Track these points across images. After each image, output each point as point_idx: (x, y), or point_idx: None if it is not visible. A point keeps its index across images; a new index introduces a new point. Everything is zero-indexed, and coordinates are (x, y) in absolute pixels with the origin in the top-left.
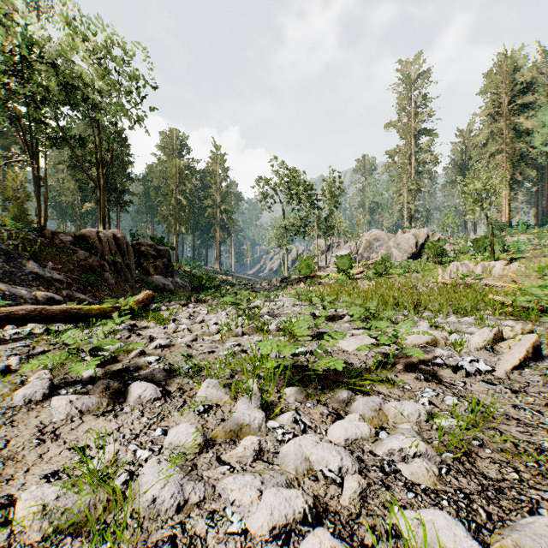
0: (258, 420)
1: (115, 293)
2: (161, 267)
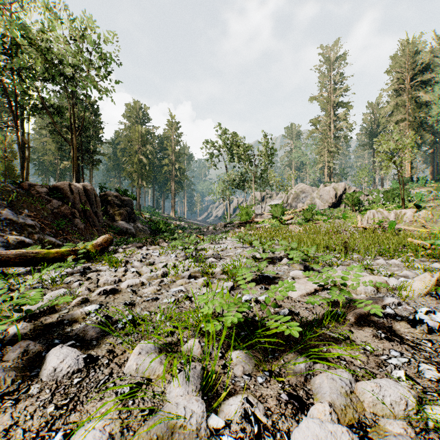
0: (196, 418)
1: (83, 236)
2: (124, 214)
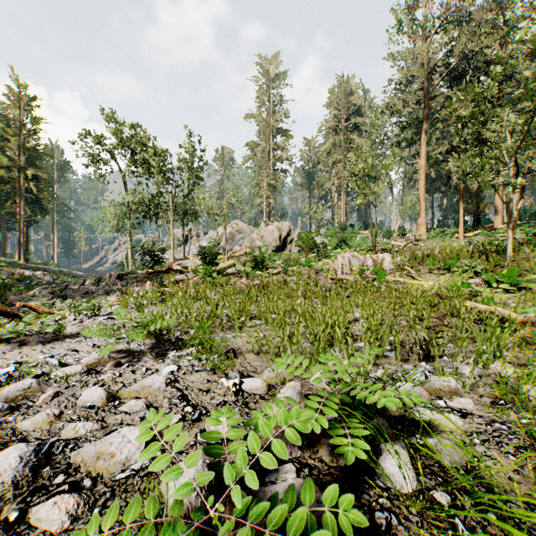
0: None
1: None
2: None
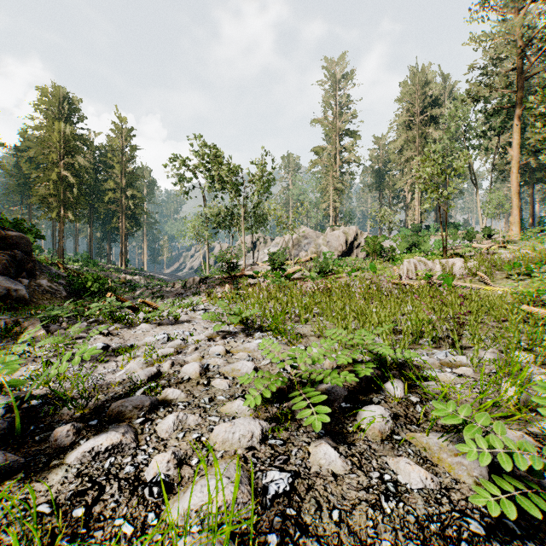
0: None
1: None
2: (5, 262)
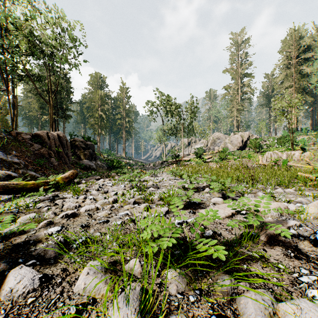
0: None
1: (57, 171)
2: (88, 155)
